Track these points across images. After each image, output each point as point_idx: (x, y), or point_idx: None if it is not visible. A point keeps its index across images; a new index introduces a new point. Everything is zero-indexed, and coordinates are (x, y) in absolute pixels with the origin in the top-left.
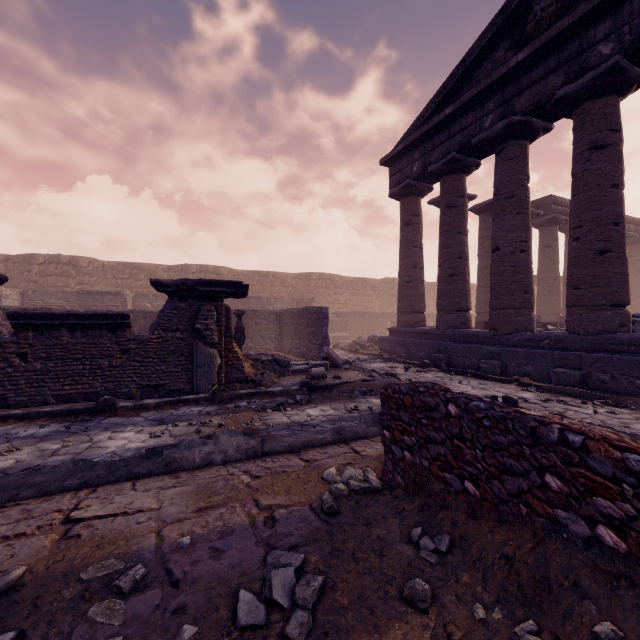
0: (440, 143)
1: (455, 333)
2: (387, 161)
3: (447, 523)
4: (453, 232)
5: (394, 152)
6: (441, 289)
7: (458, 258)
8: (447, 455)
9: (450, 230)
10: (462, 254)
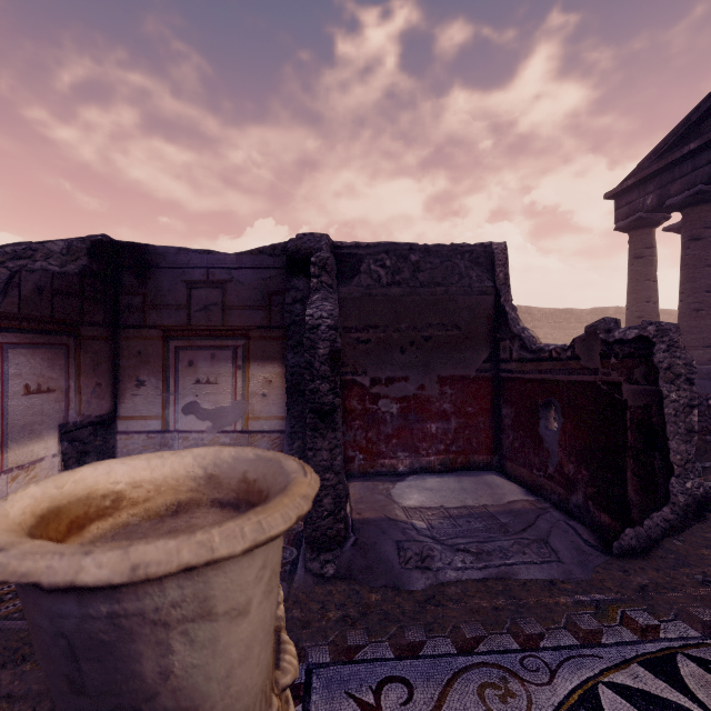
0: (682, 175)
1: (702, 370)
2: (612, 195)
3: (708, 460)
4: (699, 265)
5: (622, 187)
6: (683, 325)
7: (705, 292)
8: (708, 427)
9: (695, 264)
10: (710, 288)
